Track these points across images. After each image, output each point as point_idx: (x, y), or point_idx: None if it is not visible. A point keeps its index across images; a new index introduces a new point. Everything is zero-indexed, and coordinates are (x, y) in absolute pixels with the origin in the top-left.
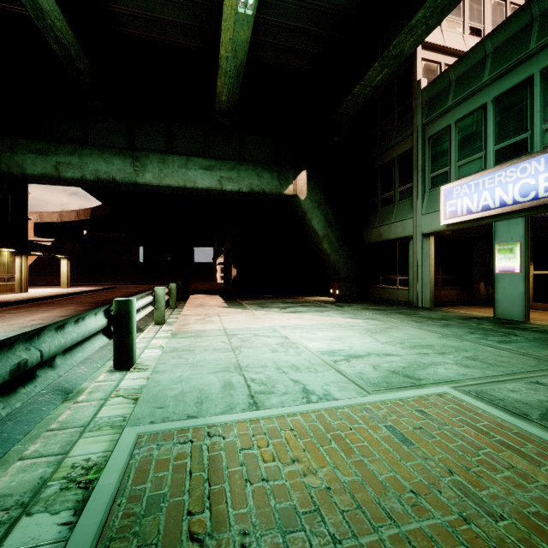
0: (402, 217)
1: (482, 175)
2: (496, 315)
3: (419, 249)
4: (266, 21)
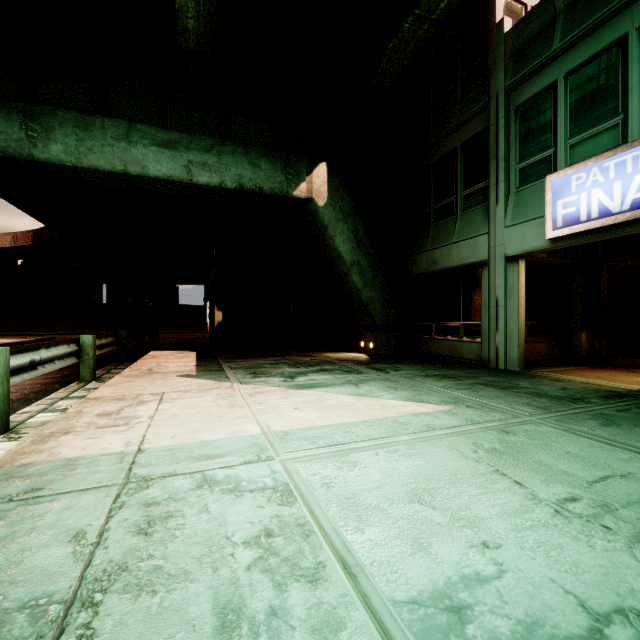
0: (471, 234)
1: (633, 146)
2: None
3: (501, 280)
4: None
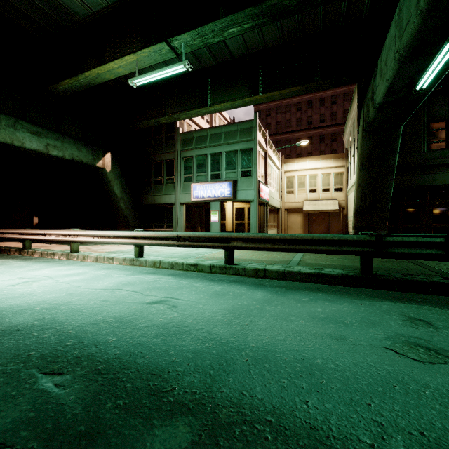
0: (169, 193)
1: (208, 183)
2: None
3: (179, 210)
4: None
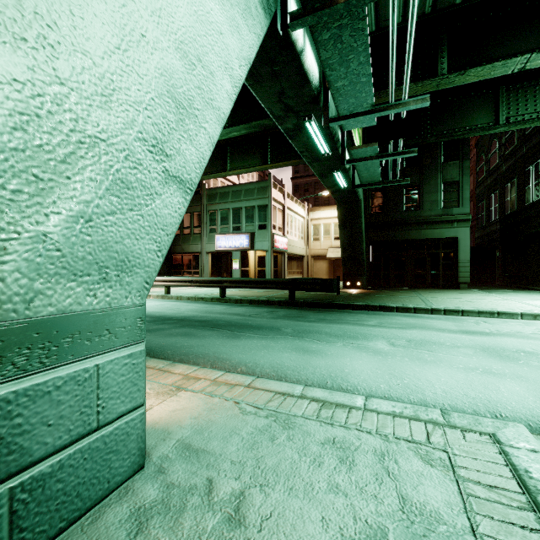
0: (196, 243)
1: (229, 235)
2: None
3: (205, 258)
4: None
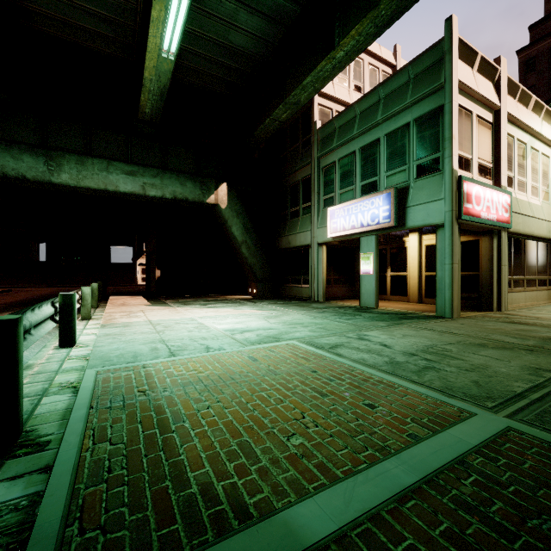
0: (305, 229)
1: (351, 203)
2: (361, 304)
3: (316, 255)
4: (189, 50)
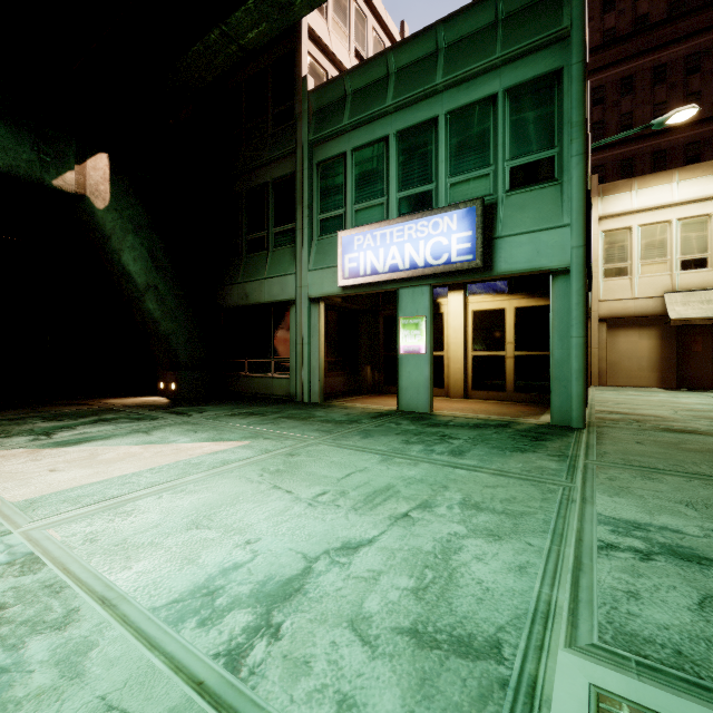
0: (281, 272)
1: (390, 224)
2: (400, 407)
3: (306, 320)
4: None
